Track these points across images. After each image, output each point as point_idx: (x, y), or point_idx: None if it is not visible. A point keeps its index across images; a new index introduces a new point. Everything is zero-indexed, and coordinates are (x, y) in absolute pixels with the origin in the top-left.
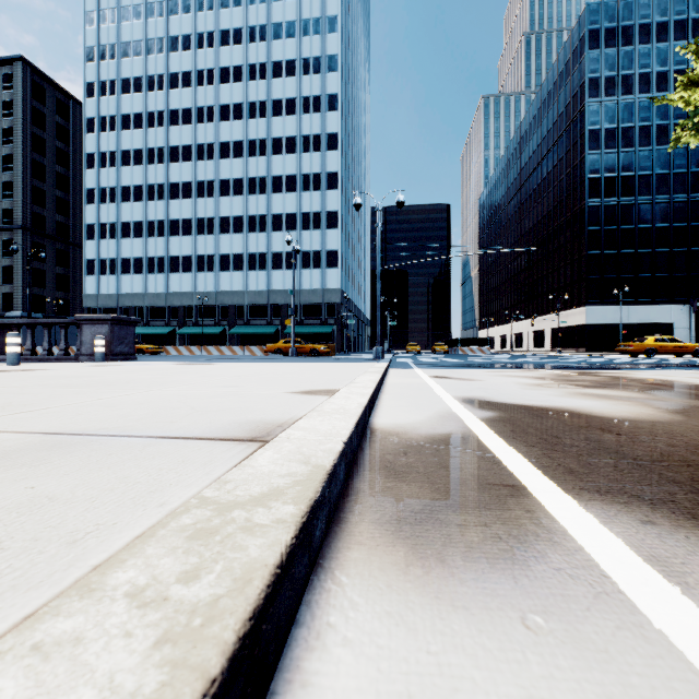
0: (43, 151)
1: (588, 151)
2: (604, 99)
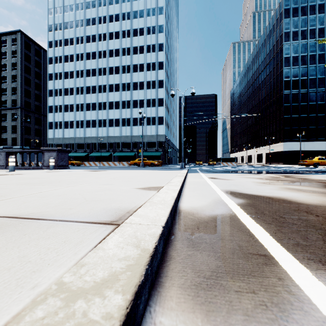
0: (29, 73)
1: (284, 67)
2: (292, 42)
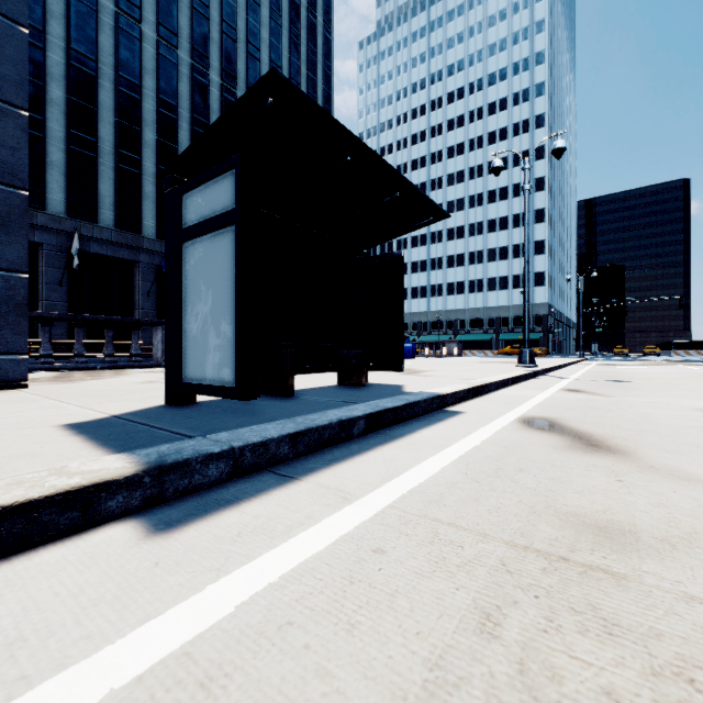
0: None
1: None
2: None
